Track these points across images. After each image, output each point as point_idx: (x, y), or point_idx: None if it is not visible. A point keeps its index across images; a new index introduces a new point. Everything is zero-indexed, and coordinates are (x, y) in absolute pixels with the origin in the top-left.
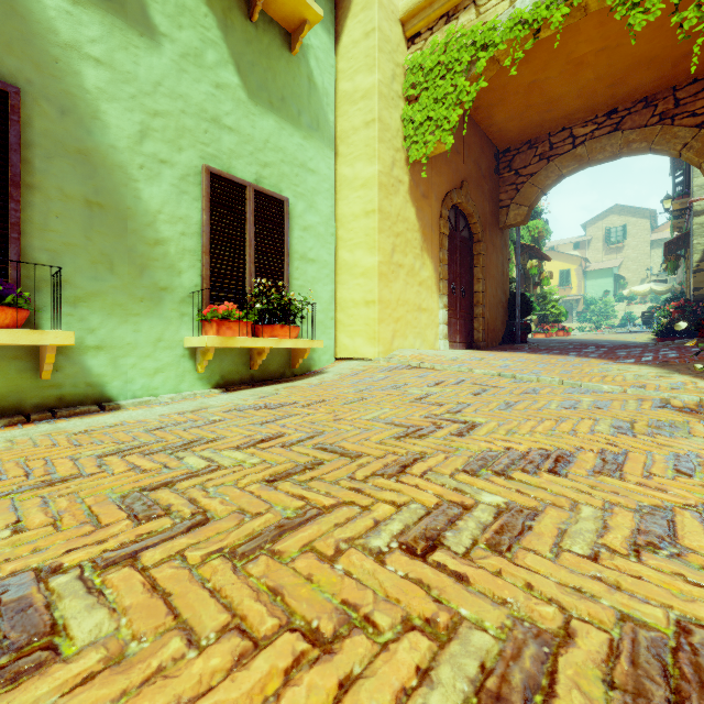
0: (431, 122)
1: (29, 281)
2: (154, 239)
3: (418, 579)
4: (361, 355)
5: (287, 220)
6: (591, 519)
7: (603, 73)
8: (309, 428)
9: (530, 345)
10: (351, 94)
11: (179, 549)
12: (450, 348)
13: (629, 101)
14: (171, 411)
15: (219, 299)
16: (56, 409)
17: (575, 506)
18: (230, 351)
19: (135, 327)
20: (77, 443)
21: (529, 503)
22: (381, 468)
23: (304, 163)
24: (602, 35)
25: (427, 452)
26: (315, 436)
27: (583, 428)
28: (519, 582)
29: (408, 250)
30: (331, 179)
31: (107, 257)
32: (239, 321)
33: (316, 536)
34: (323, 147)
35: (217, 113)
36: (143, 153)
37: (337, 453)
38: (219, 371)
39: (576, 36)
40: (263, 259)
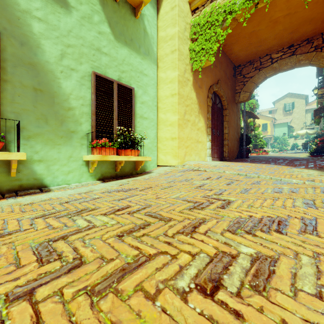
0: (203, 50)
1: (4, 127)
2: (68, 107)
3: (210, 315)
4: (169, 164)
5: (133, 98)
6: (309, 265)
7: (287, 26)
8: (143, 203)
9: (250, 159)
10: (164, 37)
11: (60, 286)
12: (212, 160)
13: (299, 41)
14: (74, 193)
15: (100, 137)
16: (18, 191)
17: (297, 255)
18: (105, 162)
19: (58, 150)
20: (23, 210)
21: (269, 253)
22: (181, 228)
23: (141, 71)
24: (287, 7)
25: (206, 218)
26: (146, 207)
27: (288, 204)
28: (277, 318)
29: (192, 113)
30: (155, 79)
31: (44, 116)
32: (109, 147)
33: (144, 278)
34: (151, 64)
35: (99, 46)
36: (62, 65)
37: (157, 218)
38: (100, 172)
39: (275, 8)
40: (122, 117)
